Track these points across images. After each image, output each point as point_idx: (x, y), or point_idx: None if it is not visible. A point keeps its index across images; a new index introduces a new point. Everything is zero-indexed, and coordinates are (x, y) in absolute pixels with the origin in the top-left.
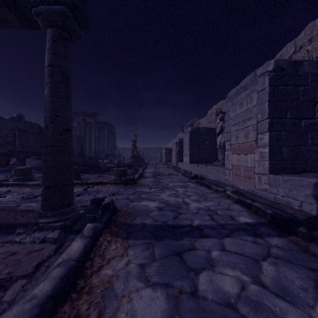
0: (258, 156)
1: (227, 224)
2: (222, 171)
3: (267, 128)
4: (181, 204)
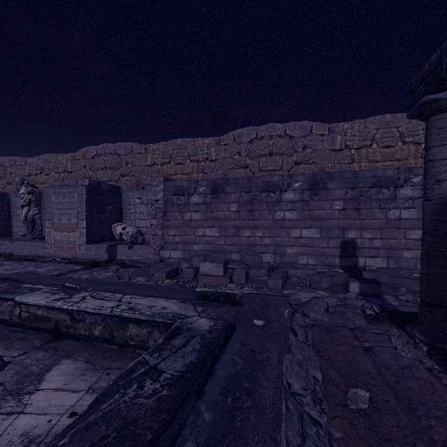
0: (79, 234)
1: (72, 270)
2: (41, 245)
3: (85, 218)
4: (31, 271)
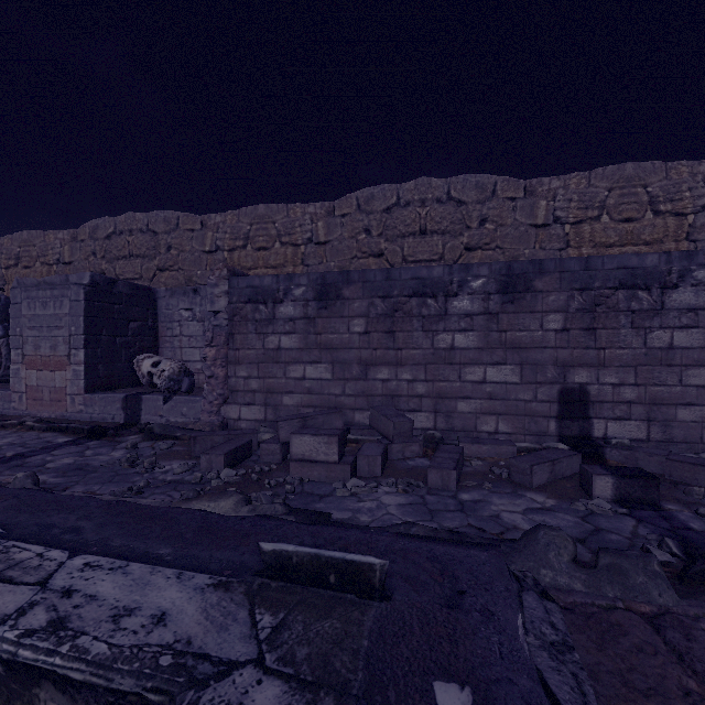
0: (71, 374)
1: (48, 446)
2: (3, 395)
3: (83, 345)
4: None
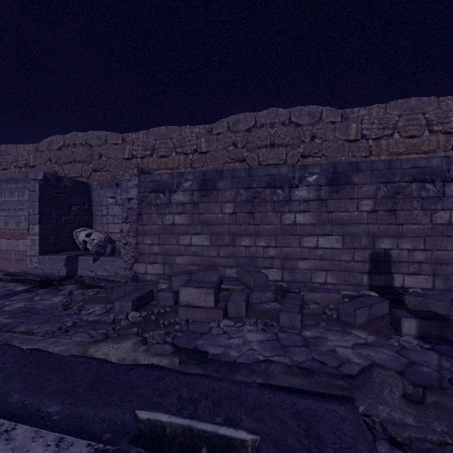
0: (30, 242)
1: (9, 293)
2: None
3: (38, 221)
4: None
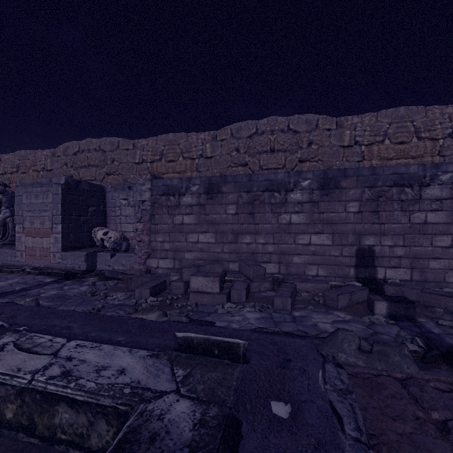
0: (53, 240)
1: (40, 284)
2: (11, 253)
3: (61, 221)
4: None
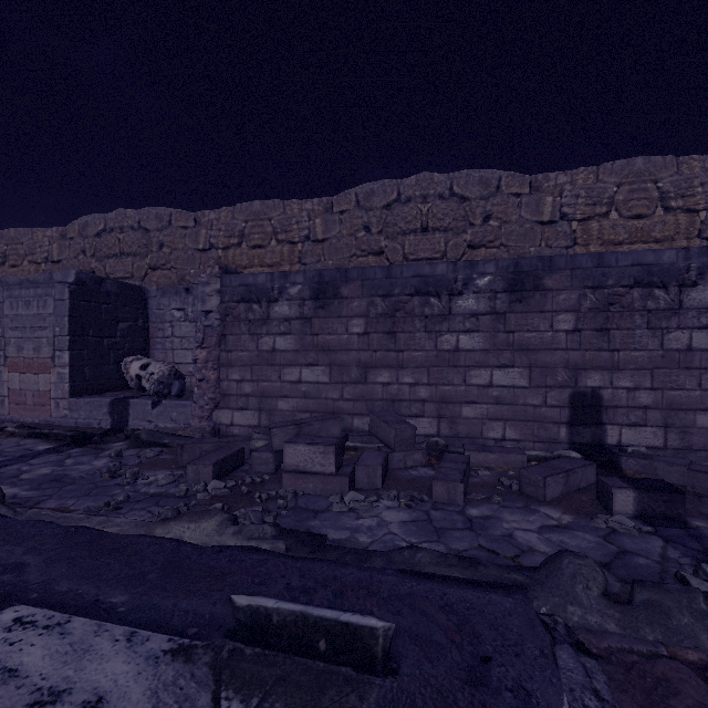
0: (56, 377)
1: (27, 454)
2: None
3: (68, 346)
4: None
